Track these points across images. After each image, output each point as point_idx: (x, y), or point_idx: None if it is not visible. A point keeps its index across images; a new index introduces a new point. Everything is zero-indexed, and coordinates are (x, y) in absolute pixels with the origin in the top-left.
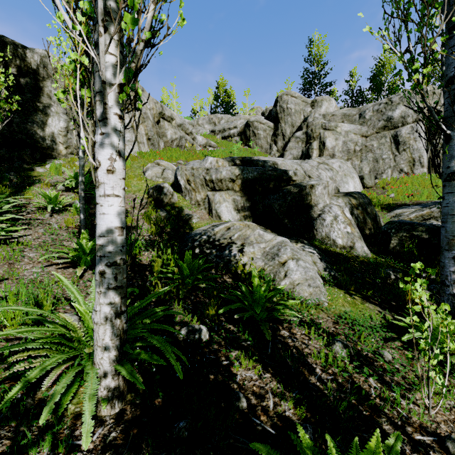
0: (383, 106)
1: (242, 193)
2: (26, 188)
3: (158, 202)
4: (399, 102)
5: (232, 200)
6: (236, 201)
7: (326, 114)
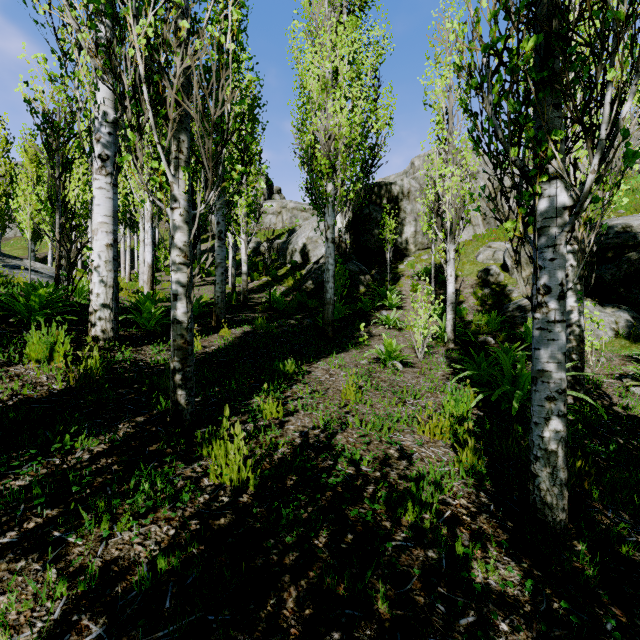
0: None
1: None
2: (397, 280)
3: (485, 282)
4: None
5: None
6: None
7: None
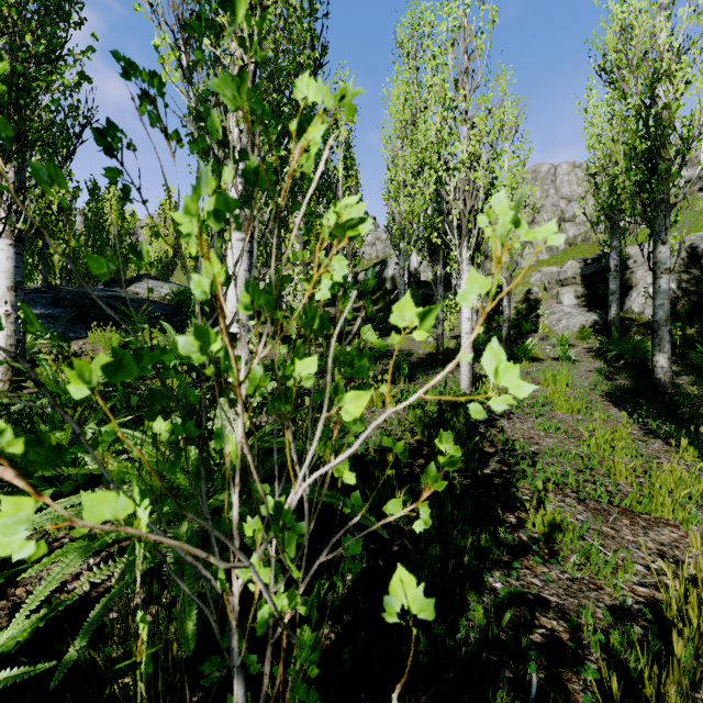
0: None
1: (582, 285)
2: None
3: (527, 299)
4: None
5: (574, 291)
6: (577, 291)
7: None
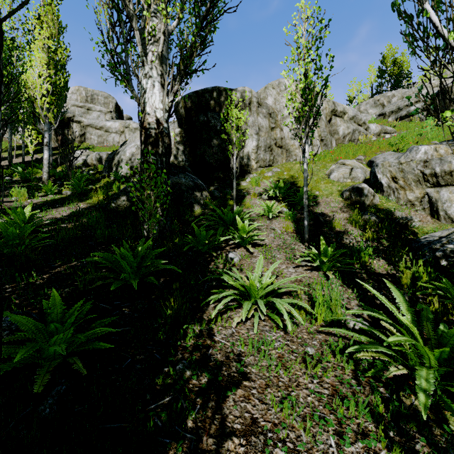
0: None
1: None
2: (242, 199)
3: (358, 204)
4: None
5: None
6: None
7: None
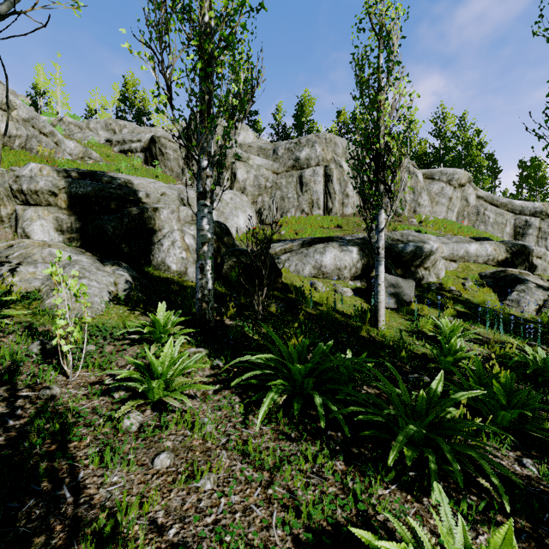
0: (293, 145)
1: (70, 211)
2: None
3: None
4: (306, 144)
5: (53, 218)
6: (60, 220)
7: (243, 143)
